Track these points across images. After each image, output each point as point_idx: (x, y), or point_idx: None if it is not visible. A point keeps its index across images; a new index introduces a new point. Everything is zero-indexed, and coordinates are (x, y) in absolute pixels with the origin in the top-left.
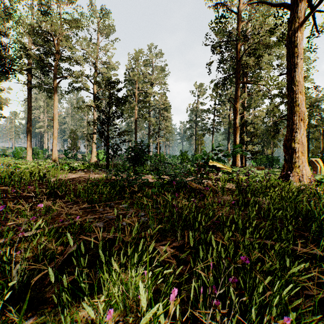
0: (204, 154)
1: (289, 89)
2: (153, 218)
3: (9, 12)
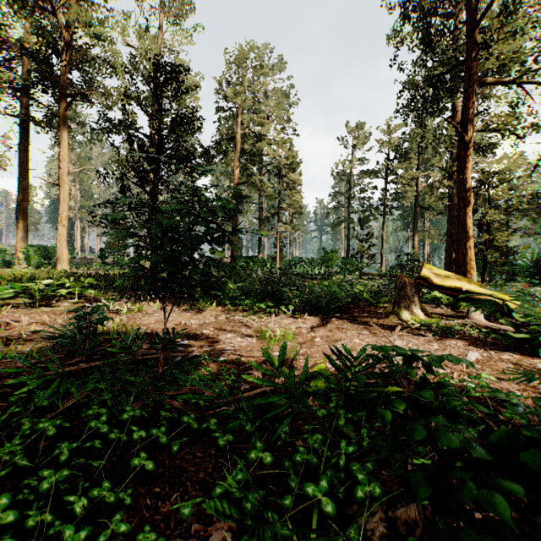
0: None
1: None
2: None
3: None
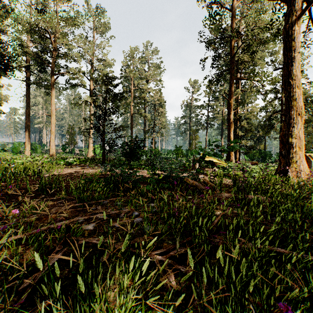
0: (200, 149)
1: (286, 84)
2: (148, 218)
3: (7, 11)
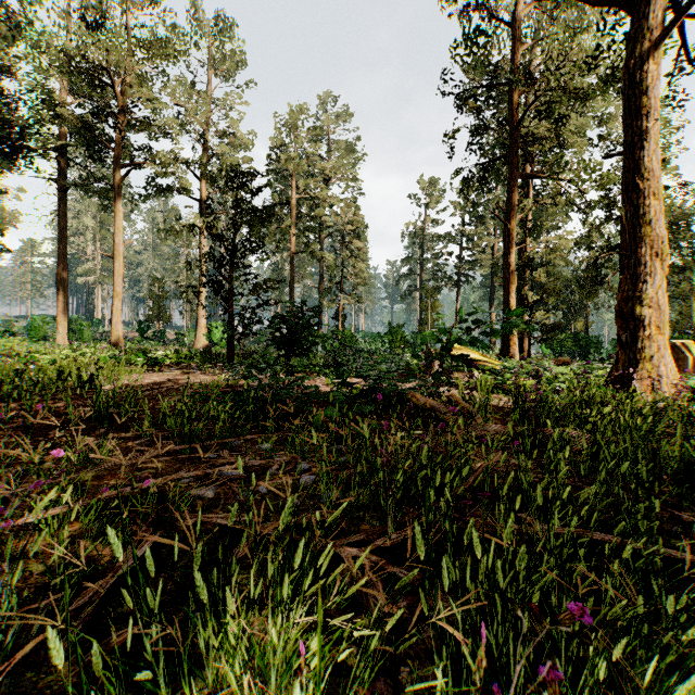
0: (442, 331)
1: (629, 188)
2: (330, 476)
3: (18, 25)
